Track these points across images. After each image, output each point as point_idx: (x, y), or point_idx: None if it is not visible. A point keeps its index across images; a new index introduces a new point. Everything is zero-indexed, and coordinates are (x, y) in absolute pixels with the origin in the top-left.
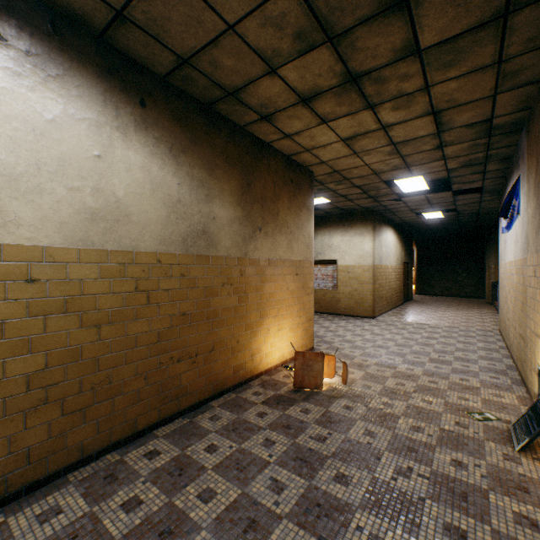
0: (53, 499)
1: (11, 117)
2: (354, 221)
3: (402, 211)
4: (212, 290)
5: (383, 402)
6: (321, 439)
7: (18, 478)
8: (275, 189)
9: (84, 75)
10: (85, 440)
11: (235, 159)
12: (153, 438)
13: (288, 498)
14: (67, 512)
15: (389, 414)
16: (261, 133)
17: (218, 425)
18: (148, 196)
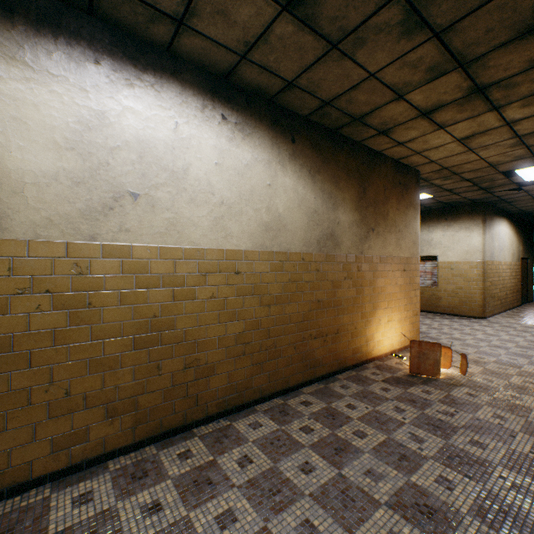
0: (253, 418)
1: (228, 168)
2: (459, 215)
3: (520, 200)
4: (336, 283)
5: (510, 394)
6: (448, 414)
7: (231, 401)
8: (385, 192)
9: (262, 129)
10: (262, 385)
11: (353, 171)
12: (301, 393)
13: (429, 447)
14: (265, 426)
15: (518, 405)
16: (374, 145)
17: (350, 392)
18: (296, 209)
